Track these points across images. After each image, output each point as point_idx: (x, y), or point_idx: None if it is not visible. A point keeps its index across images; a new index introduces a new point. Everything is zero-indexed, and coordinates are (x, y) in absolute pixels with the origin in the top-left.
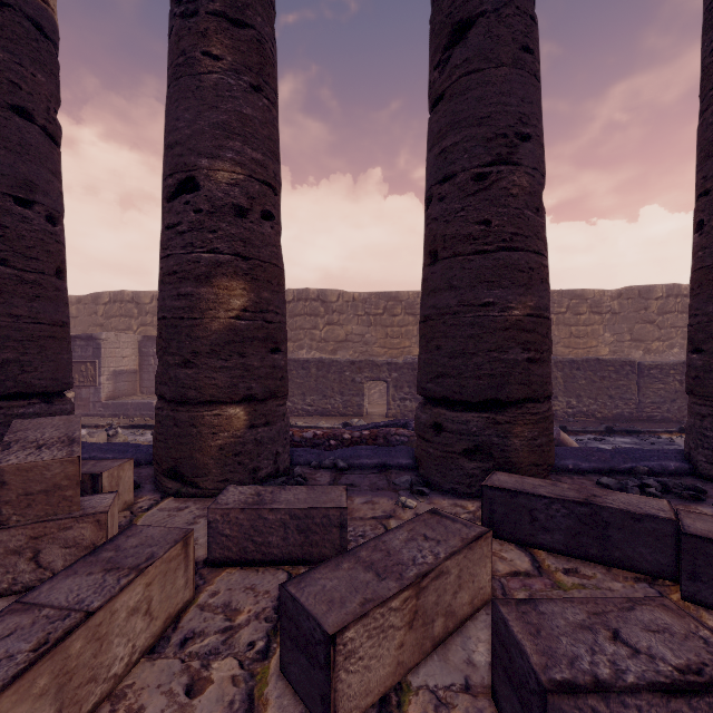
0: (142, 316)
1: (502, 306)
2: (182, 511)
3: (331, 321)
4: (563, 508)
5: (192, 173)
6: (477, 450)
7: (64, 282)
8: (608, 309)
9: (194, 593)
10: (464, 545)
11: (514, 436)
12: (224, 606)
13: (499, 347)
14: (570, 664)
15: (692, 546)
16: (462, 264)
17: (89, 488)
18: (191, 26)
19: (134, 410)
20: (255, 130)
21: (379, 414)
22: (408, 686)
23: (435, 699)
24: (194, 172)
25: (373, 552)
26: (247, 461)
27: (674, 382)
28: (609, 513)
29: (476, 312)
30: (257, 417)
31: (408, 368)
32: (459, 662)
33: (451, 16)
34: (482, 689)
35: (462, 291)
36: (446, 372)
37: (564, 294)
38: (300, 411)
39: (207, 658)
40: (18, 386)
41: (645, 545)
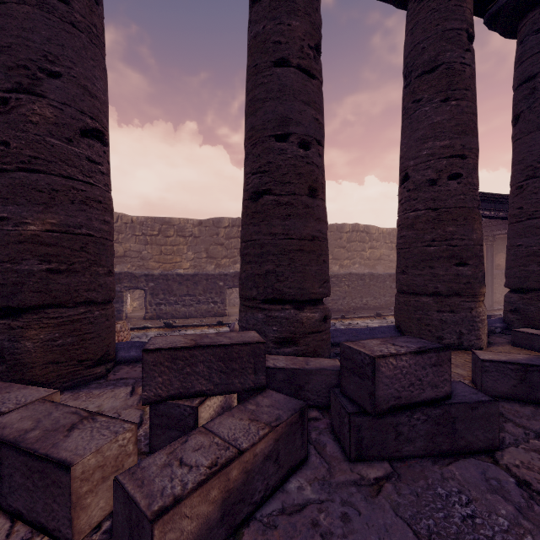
0: None
1: (17, 222)
2: None
3: None
4: None
5: None
6: None
7: None
8: None
9: None
10: None
11: (26, 339)
12: None
13: (12, 258)
14: None
15: None
16: None
17: None
18: None
19: None
20: None
21: (139, 317)
22: None
23: None
24: None
25: None
26: None
27: (345, 286)
28: None
29: None
30: None
31: (163, 278)
32: None
33: None
34: None
35: None
36: None
37: None
38: None
39: None
40: None
41: None
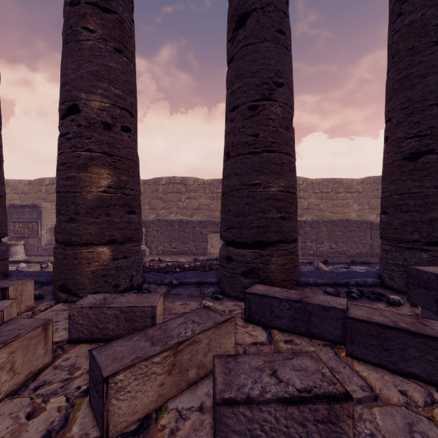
0: None
1: (265, 186)
2: (65, 311)
3: (189, 196)
4: (287, 304)
5: (75, 102)
6: (250, 272)
7: (1, 169)
8: (356, 190)
9: (53, 359)
10: (213, 325)
11: (271, 263)
12: (70, 366)
13: (263, 210)
14: (238, 389)
15: (350, 324)
16: (242, 160)
17: (0, 297)
18: (75, 10)
19: None
20: (117, 76)
21: (217, 254)
22: (165, 409)
23: (178, 415)
24: (77, 101)
25: (157, 330)
26: (111, 280)
27: None
28: (311, 306)
29: (250, 189)
30: (118, 253)
31: None
32: (201, 394)
33: (237, 10)
34: (209, 409)
35: (242, 176)
36: (233, 225)
37: (330, 181)
38: (168, 252)
39: (48, 397)
40: None
41: (330, 325)
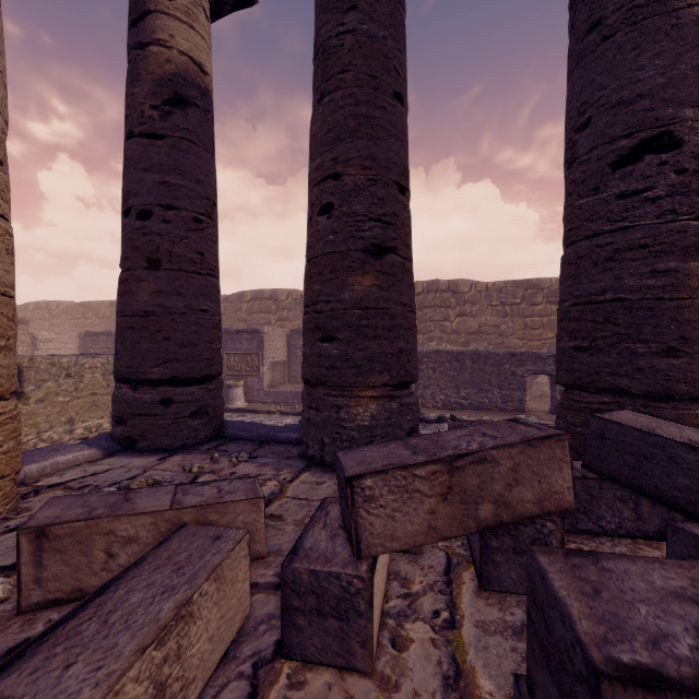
0: (279, 312)
1: None
2: None
3: (463, 312)
4: None
5: (668, 128)
6: None
7: None
8: None
9: None
10: None
11: None
12: None
13: None
14: None
15: None
16: None
17: None
18: None
19: (292, 398)
20: None
21: (541, 411)
22: None
23: None
24: (672, 126)
25: None
26: None
27: None
28: None
29: None
30: None
31: None
32: None
33: None
34: None
35: None
36: None
37: None
38: (453, 404)
39: None
40: (406, 375)
41: None
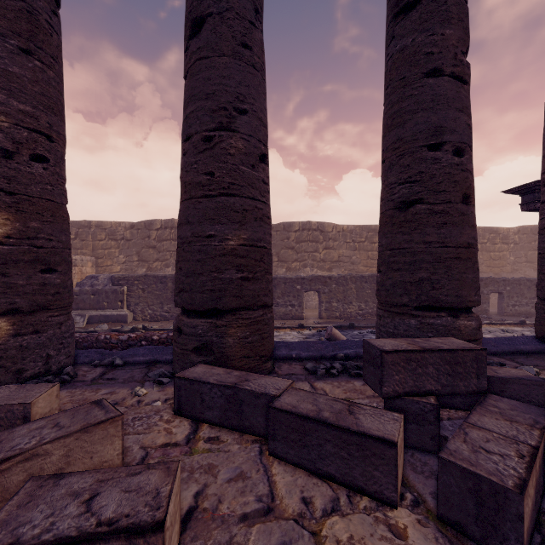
0: None
1: (221, 238)
2: None
3: None
4: (218, 391)
5: None
6: (204, 347)
7: None
8: None
9: None
10: (79, 429)
11: (228, 336)
12: None
13: (218, 268)
14: (14, 529)
15: (273, 415)
16: (195, 205)
17: None
18: None
19: None
20: (23, 86)
21: None
22: None
23: None
24: None
25: None
26: (10, 364)
27: None
28: (243, 393)
29: (202, 242)
30: (24, 326)
31: None
32: None
33: (191, 13)
34: None
35: (194, 225)
36: (183, 288)
37: (363, 228)
38: (159, 317)
39: None
40: None
41: (261, 415)
